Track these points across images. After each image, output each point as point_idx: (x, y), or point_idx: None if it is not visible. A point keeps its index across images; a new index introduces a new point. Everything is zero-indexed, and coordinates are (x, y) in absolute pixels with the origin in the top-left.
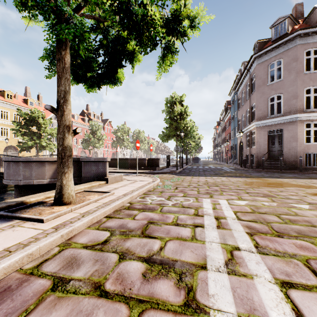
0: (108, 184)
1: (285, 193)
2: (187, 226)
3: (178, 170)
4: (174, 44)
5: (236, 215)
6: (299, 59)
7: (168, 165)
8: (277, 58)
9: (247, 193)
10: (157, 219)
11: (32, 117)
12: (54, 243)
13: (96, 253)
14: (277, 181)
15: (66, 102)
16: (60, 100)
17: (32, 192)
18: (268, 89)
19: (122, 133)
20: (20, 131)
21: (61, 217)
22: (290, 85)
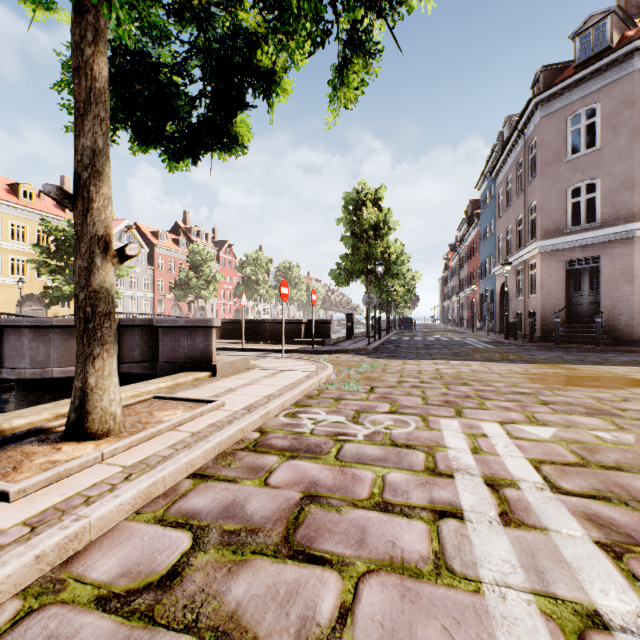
0: (215, 380)
1: (638, 406)
2: (414, 514)
3: (371, 345)
4: (370, 28)
5: (542, 475)
6: (638, 103)
7: (349, 335)
8: (588, 103)
9: (546, 405)
10: (328, 484)
11: (73, 235)
12: (6, 588)
13: (130, 633)
14: (600, 372)
15: (96, 177)
16: (80, 173)
17: (53, 395)
18: (567, 171)
19: (255, 269)
20: (47, 264)
21: (68, 481)
22: (618, 161)
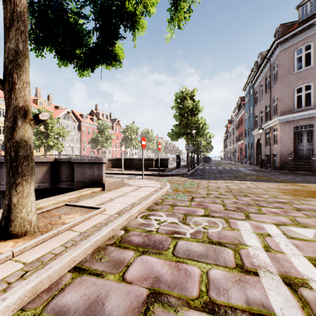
0: (103, 193)
1: None
2: None
3: (189, 171)
4: None
5: None
6: None
7: (178, 166)
8: (306, 42)
9: (299, 211)
10: (167, 280)
11: None
12: None
13: None
14: None
15: (17, 68)
16: (7, 65)
17: None
18: (294, 79)
19: (130, 132)
20: None
21: None
22: None
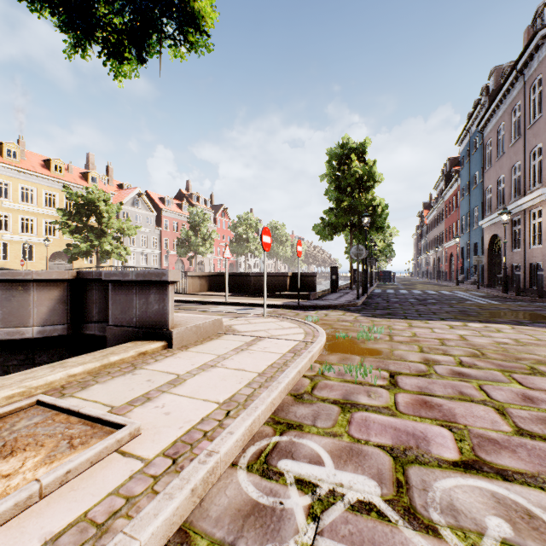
0: (166, 355)
1: None
2: None
3: (359, 299)
4: None
5: None
6: None
7: (334, 288)
8: None
9: None
10: None
11: (89, 200)
12: None
13: None
14: None
15: None
16: None
17: (4, 358)
18: None
19: (246, 228)
20: (68, 225)
21: None
22: None
